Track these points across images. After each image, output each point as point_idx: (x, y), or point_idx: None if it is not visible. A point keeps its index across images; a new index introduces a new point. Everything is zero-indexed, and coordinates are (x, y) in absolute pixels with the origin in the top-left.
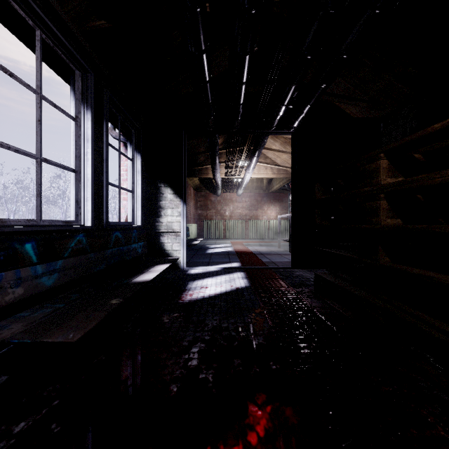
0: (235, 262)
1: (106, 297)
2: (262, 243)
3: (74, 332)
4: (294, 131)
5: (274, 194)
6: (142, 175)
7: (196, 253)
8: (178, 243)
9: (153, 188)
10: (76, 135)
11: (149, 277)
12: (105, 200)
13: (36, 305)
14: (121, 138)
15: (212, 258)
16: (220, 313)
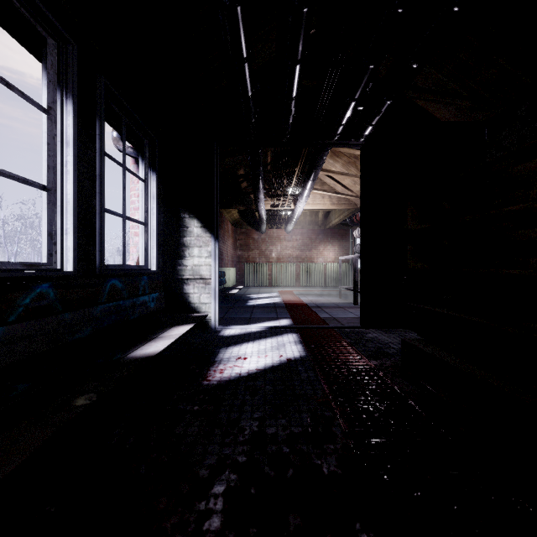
0: (284, 319)
1: (71, 391)
2: (317, 292)
3: None
4: (364, 142)
5: (332, 231)
6: (158, 201)
7: (233, 306)
8: (208, 293)
9: (174, 219)
10: (49, 135)
11: (157, 348)
12: (98, 233)
13: None
14: (130, 152)
15: (255, 313)
16: (264, 406)
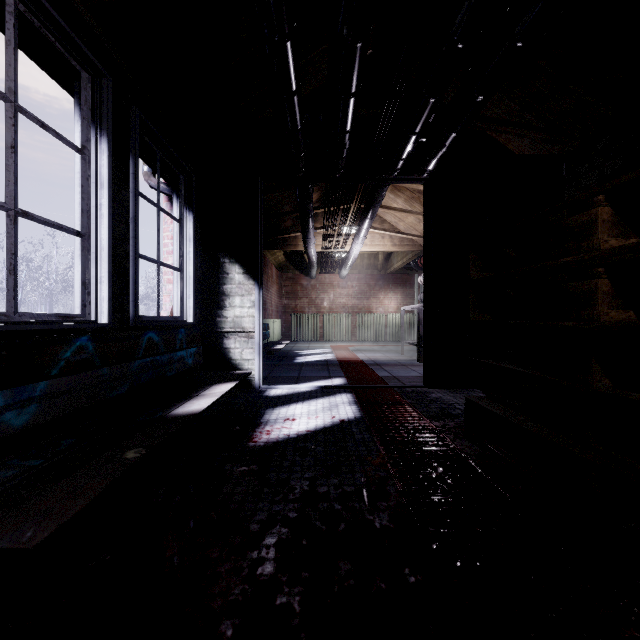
0: (337, 377)
1: (119, 446)
2: (376, 348)
3: (36, 525)
4: (428, 178)
5: (394, 276)
6: (195, 244)
7: (279, 363)
8: (251, 348)
9: (212, 265)
10: (83, 177)
11: (200, 406)
12: (133, 282)
13: (3, 457)
14: (163, 188)
15: (304, 371)
16: (315, 467)
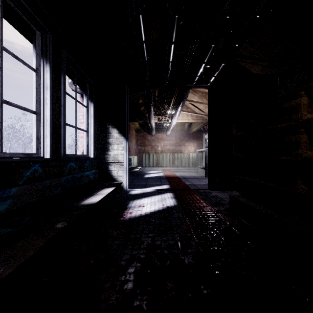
0: (165, 185)
1: (53, 221)
2: (184, 170)
3: (6, 265)
4: (210, 85)
5: (193, 135)
6: (94, 118)
7: (136, 177)
8: (122, 170)
9: (103, 129)
10: (37, 84)
11: (96, 200)
12: (63, 137)
13: None
14: (78, 91)
15: (148, 181)
16: (154, 231)
